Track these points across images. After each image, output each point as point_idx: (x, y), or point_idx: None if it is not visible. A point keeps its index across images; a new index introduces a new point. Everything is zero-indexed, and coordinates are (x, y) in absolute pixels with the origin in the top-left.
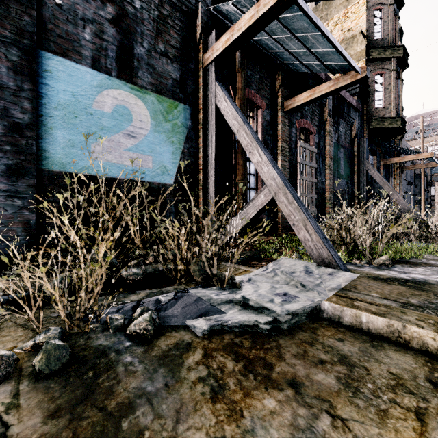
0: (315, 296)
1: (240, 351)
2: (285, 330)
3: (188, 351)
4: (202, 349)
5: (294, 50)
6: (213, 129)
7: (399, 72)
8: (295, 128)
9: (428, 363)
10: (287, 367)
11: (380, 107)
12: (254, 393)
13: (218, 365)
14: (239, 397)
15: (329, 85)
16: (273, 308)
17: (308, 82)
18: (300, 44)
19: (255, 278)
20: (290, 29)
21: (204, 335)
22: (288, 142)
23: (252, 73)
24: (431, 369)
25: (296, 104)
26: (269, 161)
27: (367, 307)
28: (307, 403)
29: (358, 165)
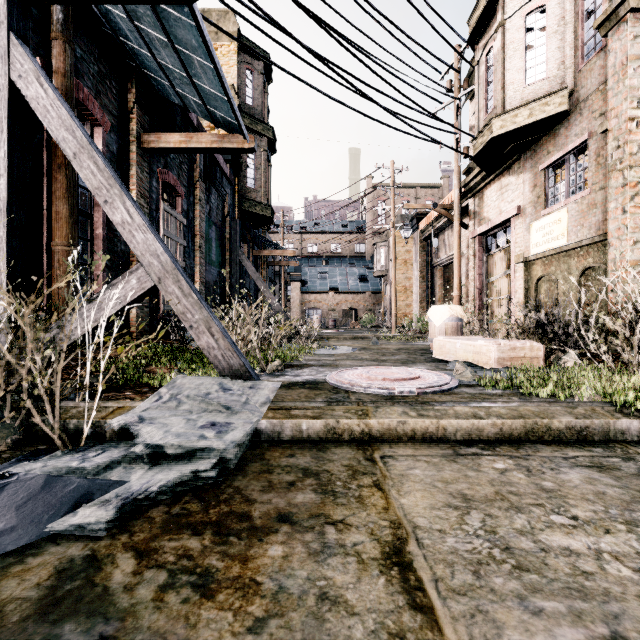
0: (251, 416)
1: (194, 520)
2: (231, 469)
3: (100, 568)
4: (127, 550)
5: (167, 64)
6: (1, 128)
7: (269, 154)
8: (157, 180)
9: (360, 447)
10: (265, 506)
11: (253, 188)
12: (252, 553)
13: (177, 554)
14: (239, 569)
15: (212, 140)
16: (213, 446)
17: (175, 118)
18: (179, 61)
19: (150, 415)
20: (169, 31)
21: (109, 530)
22: (147, 199)
23: (84, 56)
24: (363, 450)
25: (163, 145)
26: (147, 225)
27: (304, 413)
28: (308, 527)
29: (231, 251)
